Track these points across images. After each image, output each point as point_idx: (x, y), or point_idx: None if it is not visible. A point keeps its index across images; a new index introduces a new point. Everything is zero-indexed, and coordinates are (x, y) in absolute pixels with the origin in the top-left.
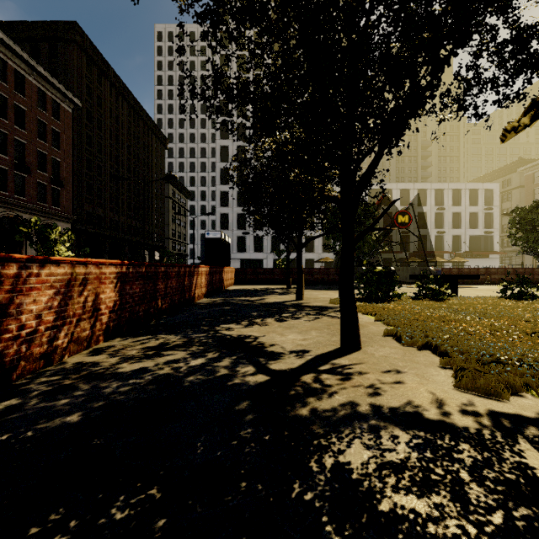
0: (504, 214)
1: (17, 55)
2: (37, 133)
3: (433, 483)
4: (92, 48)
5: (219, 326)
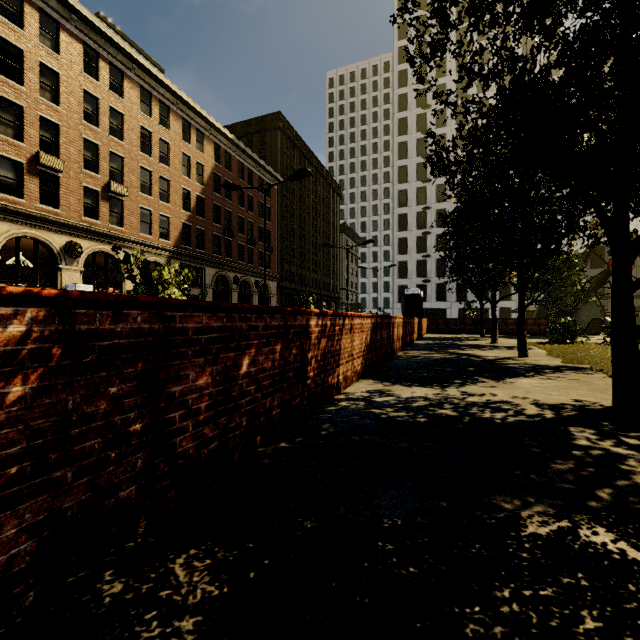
0: None
1: (249, 157)
2: (258, 212)
3: (530, 367)
4: (289, 128)
5: (447, 350)
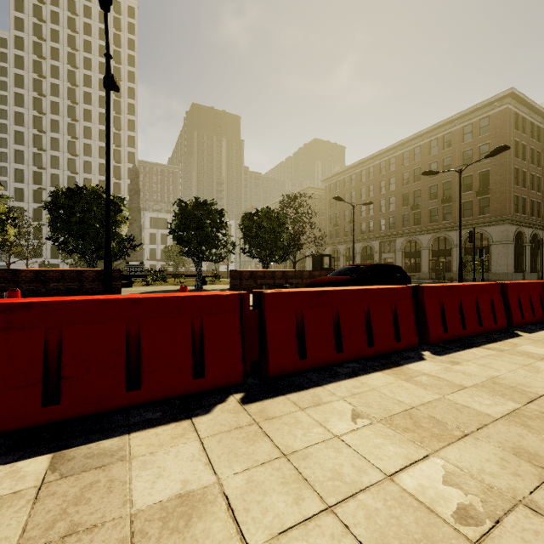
0: None
1: None
2: None
3: None
4: None
5: None
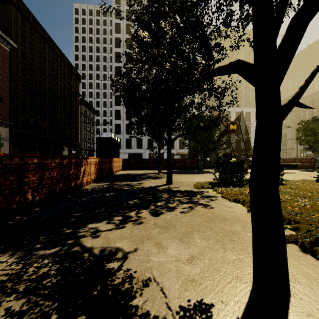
0: (286, 126)
1: None
2: None
3: None
4: (25, 9)
5: (86, 226)
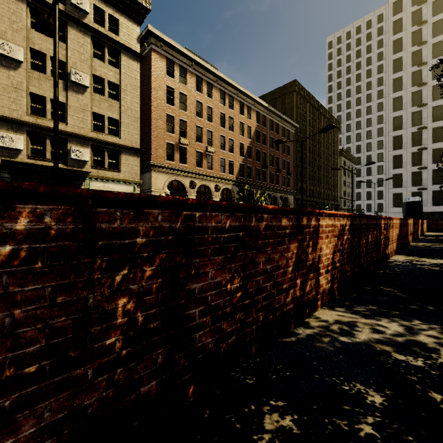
0: None
1: (276, 115)
2: (282, 150)
3: None
4: (301, 89)
5: None
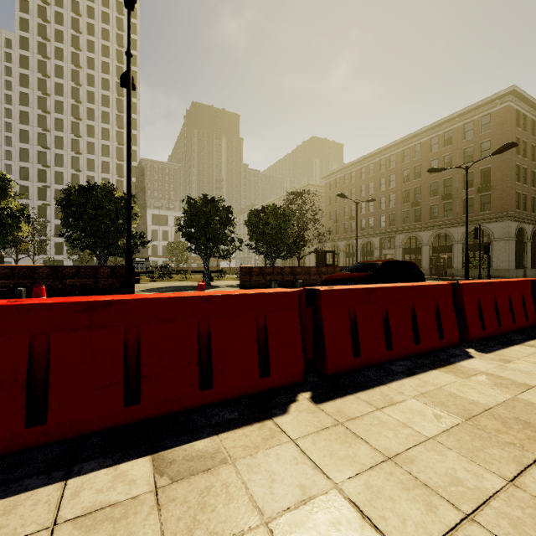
0: None
1: None
2: None
3: None
4: None
5: None
